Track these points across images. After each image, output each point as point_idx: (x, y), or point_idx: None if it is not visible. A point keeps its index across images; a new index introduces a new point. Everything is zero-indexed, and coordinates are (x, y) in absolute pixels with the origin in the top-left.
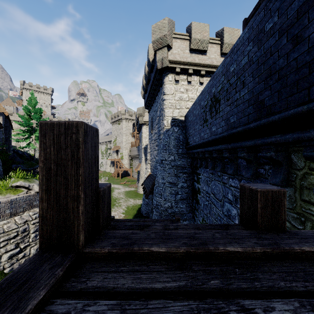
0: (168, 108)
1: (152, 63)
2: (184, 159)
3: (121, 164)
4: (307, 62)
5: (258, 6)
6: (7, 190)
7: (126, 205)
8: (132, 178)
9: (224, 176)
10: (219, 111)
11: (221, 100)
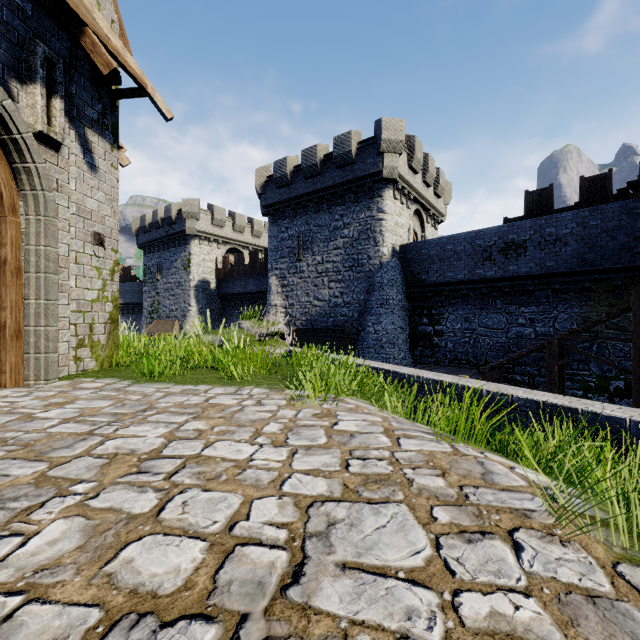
0: (389, 232)
1: (354, 159)
2: (406, 300)
3: None
4: (618, 249)
5: (545, 191)
6: (268, 340)
7: None
8: None
9: (511, 307)
10: (524, 255)
11: (528, 247)
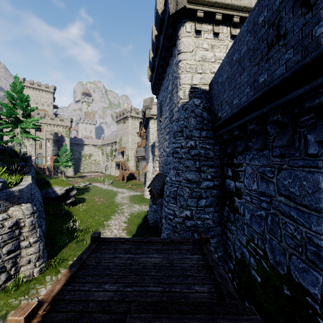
0: (184, 72)
1: (161, 15)
2: (210, 146)
3: (127, 166)
4: None
5: None
6: None
7: (129, 212)
8: (138, 181)
9: None
10: None
11: None
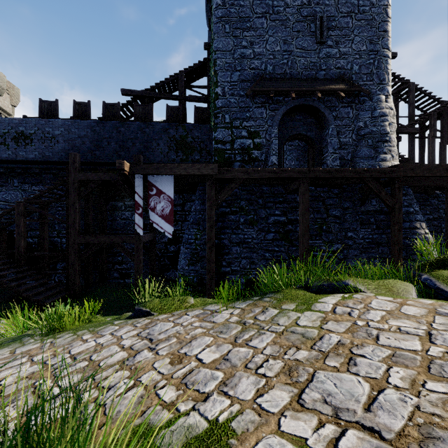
0: None
1: None
2: None
3: None
4: (87, 150)
5: (53, 103)
6: None
7: None
8: None
9: (26, 186)
10: (31, 145)
11: (34, 139)
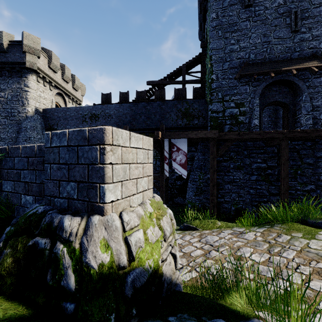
0: (32, 99)
1: (6, 49)
2: None
3: None
4: (128, 122)
5: (108, 94)
6: None
7: None
8: None
9: None
10: (98, 120)
11: (100, 117)
